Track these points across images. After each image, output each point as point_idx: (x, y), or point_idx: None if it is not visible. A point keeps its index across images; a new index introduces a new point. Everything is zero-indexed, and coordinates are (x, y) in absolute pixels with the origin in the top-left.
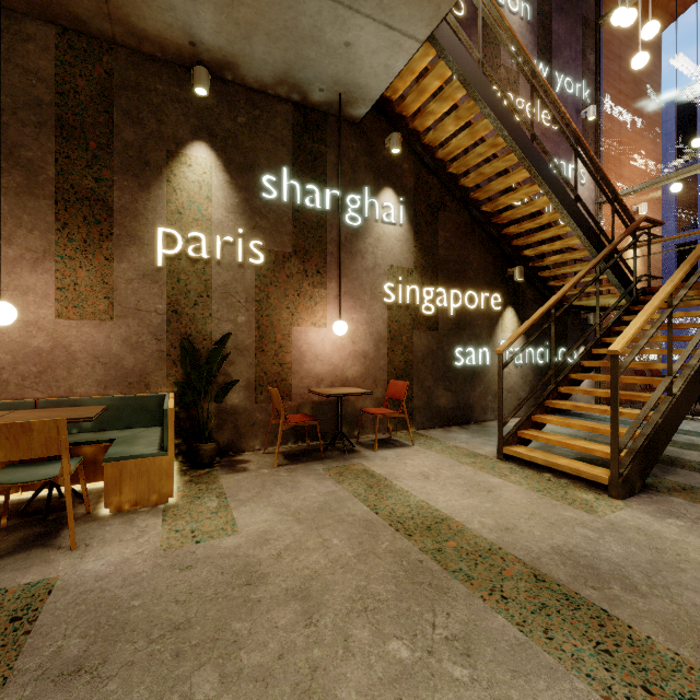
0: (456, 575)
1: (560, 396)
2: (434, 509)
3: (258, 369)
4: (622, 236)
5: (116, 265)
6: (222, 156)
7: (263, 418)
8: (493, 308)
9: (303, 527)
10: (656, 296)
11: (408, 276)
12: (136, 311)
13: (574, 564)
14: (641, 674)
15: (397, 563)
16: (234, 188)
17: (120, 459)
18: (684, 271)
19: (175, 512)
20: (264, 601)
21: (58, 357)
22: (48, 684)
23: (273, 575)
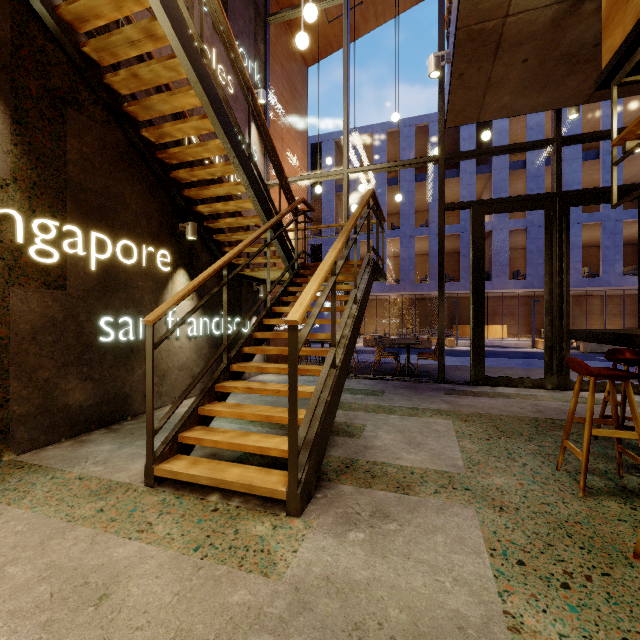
0: None
1: (233, 375)
2: None
3: None
4: (288, 209)
5: None
6: None
7: None
8: (161, 268)
9: None
10: (325, 261)
11: None
12: None
13: None
14: None
15: None
16: None
17: None
18: (343, 241)
19: None
20: None
21: None
22: None
23: None
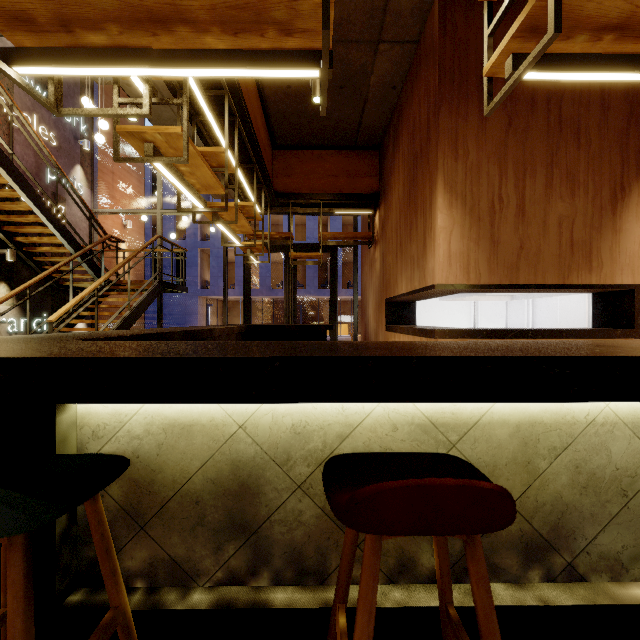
0: None
1: None
2: None
3: None
4: (93, 245)
5: None
6: None
7: None
8: None
9: None
10: (87, 290)
11: None
12: None
13: None
14: None
15: None
16: None
17: None
18: (106, 277)
19: None
20: None
21: None
22: None
23: None
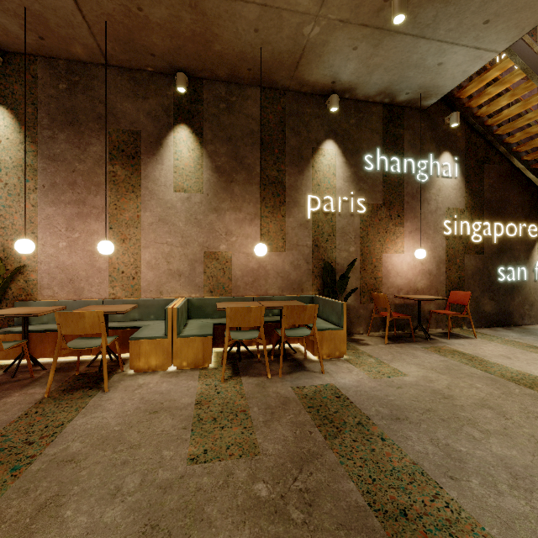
0: None
1: None
2: (535, 376)
3: (361, 281)
4: None
5: (287, 219)
6: (341, 147)
7: (364, 313)
8: (530, 236)
9: (447, 376)
10: None
11: (461, 214)
12: (296, 246)
13: None
14: None
15: (536, 400)
16: (348, 166)
17: (322, 330)
18: None
19: (354, 362)
20: (465, 406)
21: (261, 273)
22: (390, 421)
23: (457, 396)
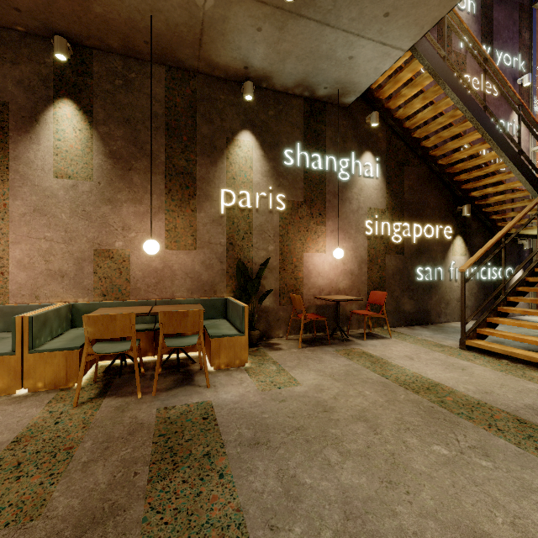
0: (461, 416)
1: (509, 304)
2: (427, 378)
3: (281, 282)
4: None
5: (197, 214)
6: (259, 139)
7: (284, 315)
8: (446, 237)
9: (341, 384)
10: None
11: (382, 215)
12: (208, 243)
13: None
14: None
15: (416, 407)
16: (266, 160)
17: (219, 337)
18: None
19: (253, 371)
20: (341, 420)
21: (166, 273)
22: (246, 447)
23: (338, 408)
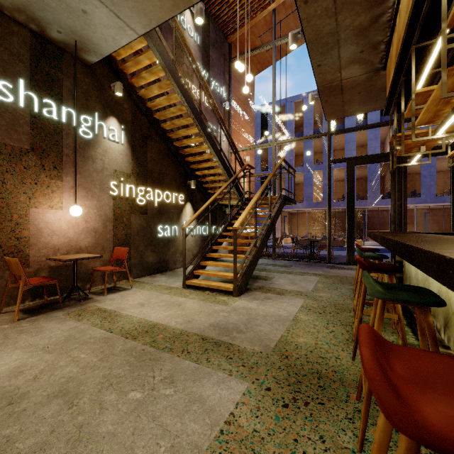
0: (164, 350)
1: (213, 251)
2: (149, 321)
3: None
4: (239, 172)
5: None
6: None
7: None
8: (180, 203)
9: (54, 355)
10: (251, 203)
11: (127, 178)
12: None
13: (219, 329)
14: (242, 361)
15: (129, 355)
16: None
17: None
18: (260, 192)
19: None
20: (29, 408)
21: None
22: None
23: (34, 391)
